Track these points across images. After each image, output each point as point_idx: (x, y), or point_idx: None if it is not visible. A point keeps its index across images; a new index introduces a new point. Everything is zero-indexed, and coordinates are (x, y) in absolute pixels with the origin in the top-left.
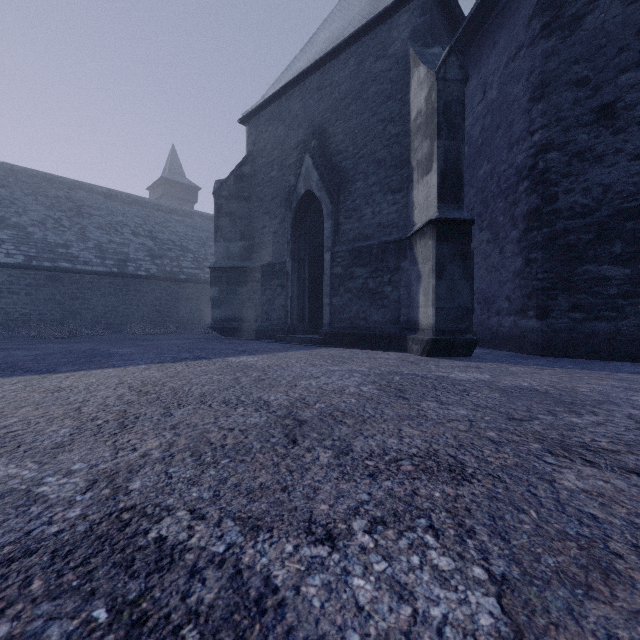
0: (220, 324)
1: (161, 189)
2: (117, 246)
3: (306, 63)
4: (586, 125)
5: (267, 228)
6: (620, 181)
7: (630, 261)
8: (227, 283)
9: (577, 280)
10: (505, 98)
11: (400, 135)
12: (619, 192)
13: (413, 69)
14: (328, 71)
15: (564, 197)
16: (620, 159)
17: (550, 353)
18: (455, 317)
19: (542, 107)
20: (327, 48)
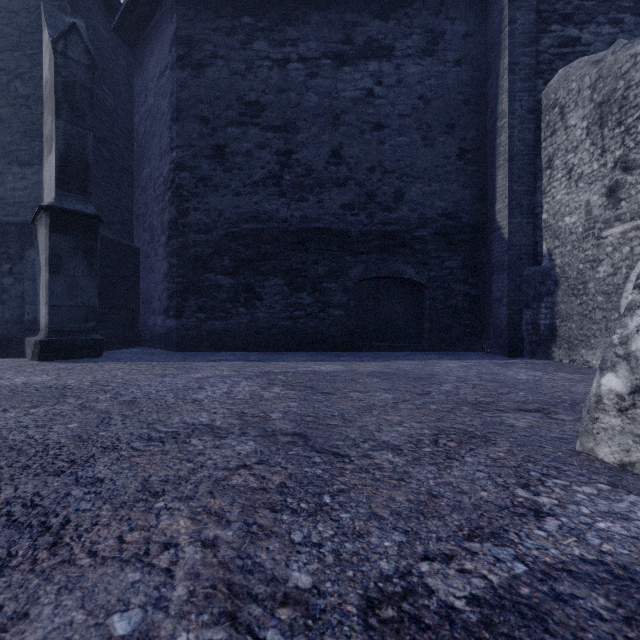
0: None
1: None
2: None
3: None
4: (208, 157)
5: None
6: (228, 210)
7: (234, 274)
8: None
9: (202, 286)
10: (158, 109)
11: (31, 98)
12: (228, 218)
13: (44, 28)
14: None
15: (194, 213)
16: (228, 193)
17: (184, 348)
18: (78, 316)
19: (178, 129)
20: None
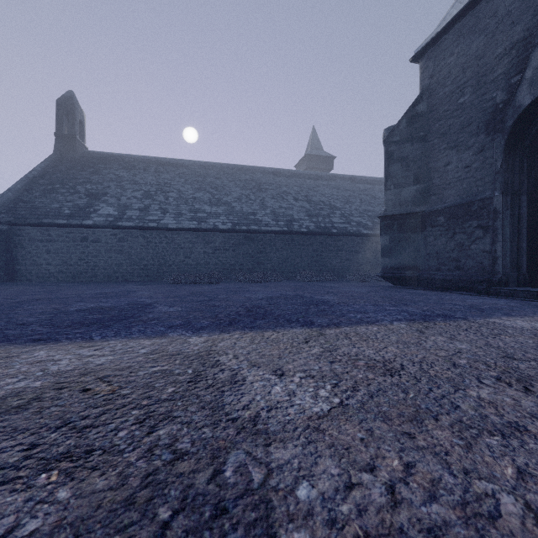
0: (390, 273)
1: (305, 164)
2: (285, 210)
3: None
4: None
5: (453, 164)
6: None
7: None
8: (398, 230)
9: None
10: None
11: None
12: None
13: None
14: None
15: None
16: None
17: None
18: None
19: None
20: None
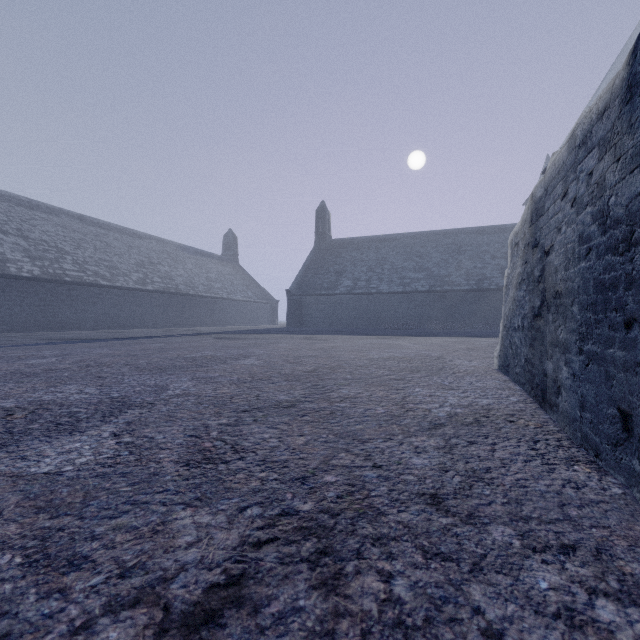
0: None
1: None
2: (478, 270)
3: None
4: None
5: None
6: None
7: None
8: None
9: None
10: None
11: None
12: None
13: None
14: None
15: None
16: None
17: None
18: None
19: None
20: None
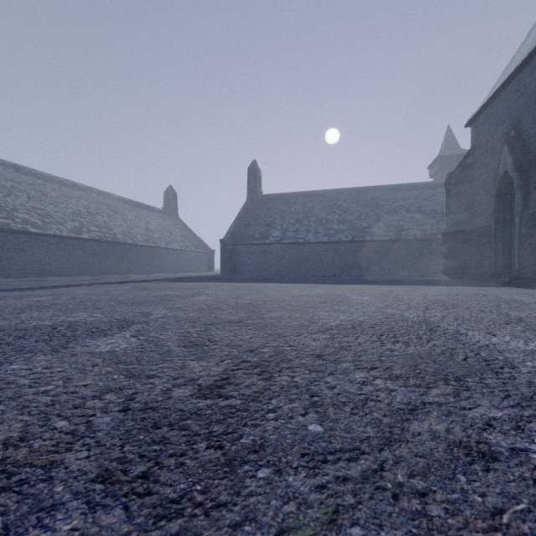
0: (449, 270)
1: (437, 166)
2: (396, 222)
3: (512, 68)
4: None
5: (483, 200)
6: None
7: None
8: (454, 242)
9: None
10: None
11: None
12: None
13: None
14: (522, 76)
15: None
16: None
17: None
18: None
19: None
20: (526, 53)
